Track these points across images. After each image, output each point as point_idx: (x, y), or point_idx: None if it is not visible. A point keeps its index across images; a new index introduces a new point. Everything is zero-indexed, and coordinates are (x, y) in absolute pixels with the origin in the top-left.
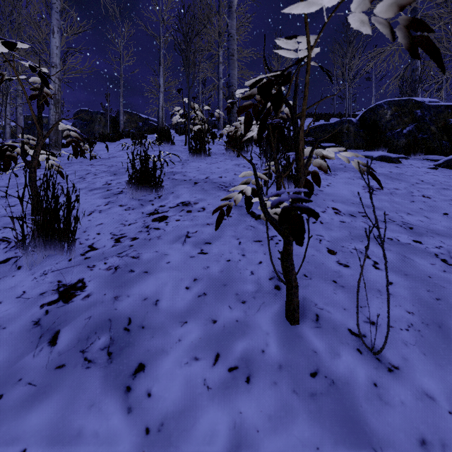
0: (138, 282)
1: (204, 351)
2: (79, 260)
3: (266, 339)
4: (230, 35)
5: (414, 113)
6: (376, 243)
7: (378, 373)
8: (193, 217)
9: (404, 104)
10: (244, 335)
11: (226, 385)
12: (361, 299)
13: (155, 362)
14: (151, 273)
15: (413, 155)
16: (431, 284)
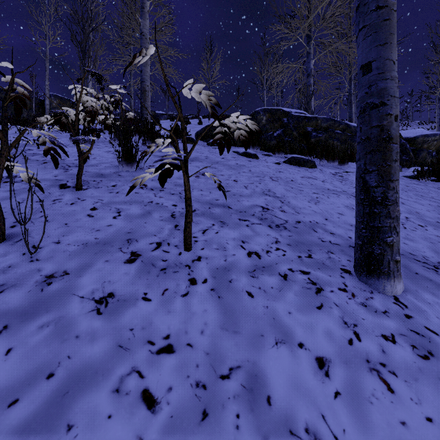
0: None
1: None
2: None
3: None
4: (142, 34)
5: (282, 120)
6: (141, 205)
7: (20, 262)
8: (4, 185)
9: (275, 113)
10: None
11: None
12: (71, 232)
13: None
14: None
15: (278, 154)
16: (139, 226)
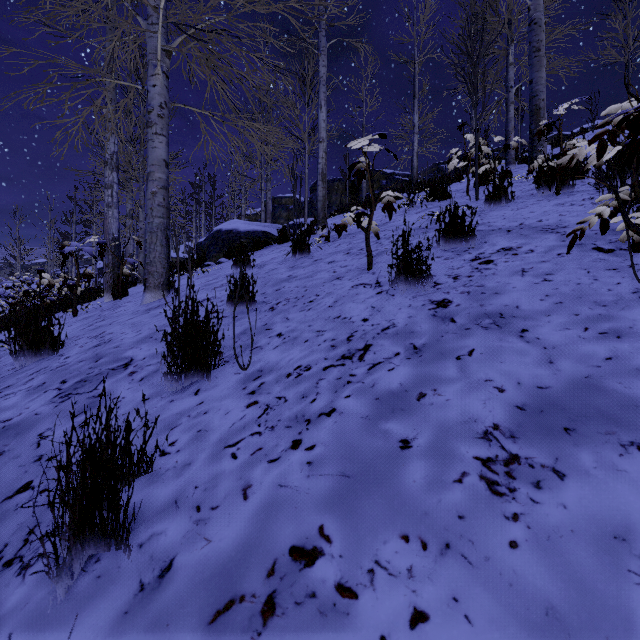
0: (494, 298)
1: (573, 326)
2: (433, 290)
3: (633, 322)
4: (533, 22)
5: None
6: None
7: None
8: (522, 258)
9: None
10: (609, 320)
11: (598, 338)
12: None
13: (534, 329)
14: (502, 294)
15: None
16: None
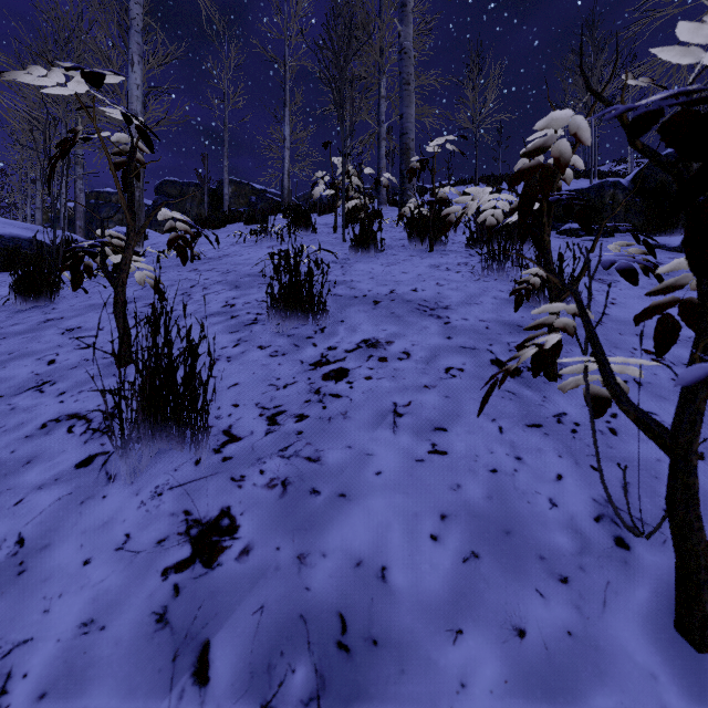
0: (334, 520)
1: None
2: (213, 463)
3: (658, 693)
4: (404, 51)
5: None
6: None
7: None
8: (393, 371)
9: None
10: (601, 676)
11: None
12: None
13: None
14: (353, 498)
15: None
16: None
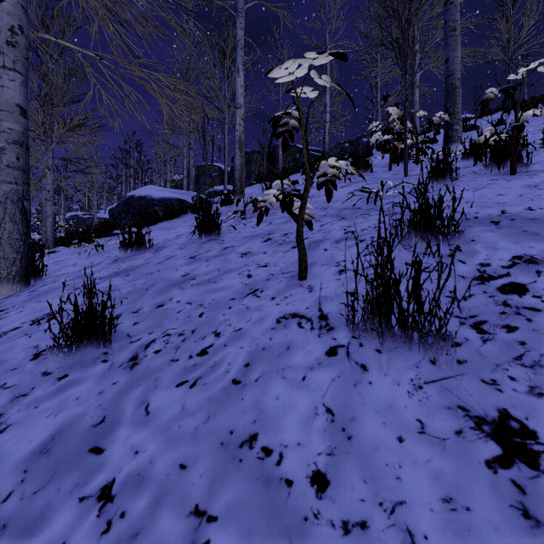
0: None
1: None
2: (449, 364)
3: None
4: (449, 2)
5: None
6: None
7: None
8: None
9: None
10: None
11: None
12: None
13: None
14: None
15: None
16: None
